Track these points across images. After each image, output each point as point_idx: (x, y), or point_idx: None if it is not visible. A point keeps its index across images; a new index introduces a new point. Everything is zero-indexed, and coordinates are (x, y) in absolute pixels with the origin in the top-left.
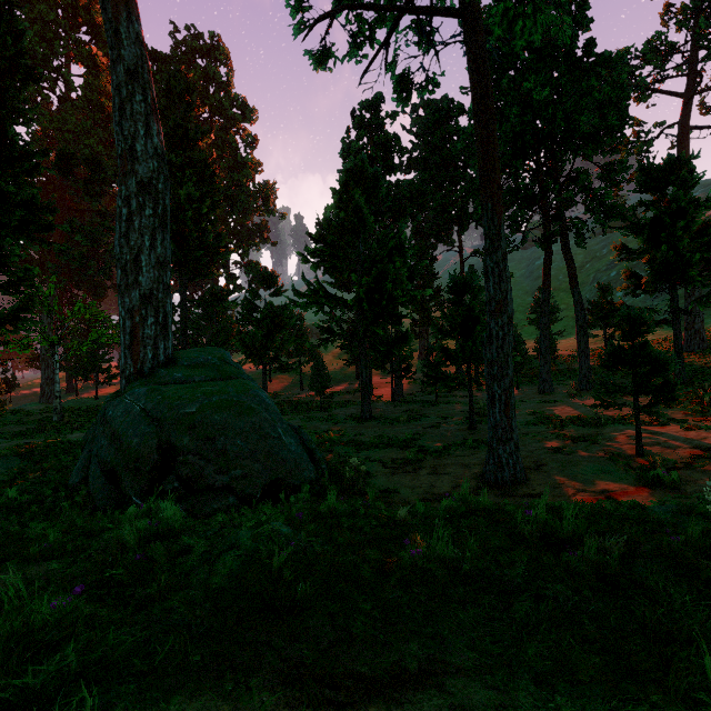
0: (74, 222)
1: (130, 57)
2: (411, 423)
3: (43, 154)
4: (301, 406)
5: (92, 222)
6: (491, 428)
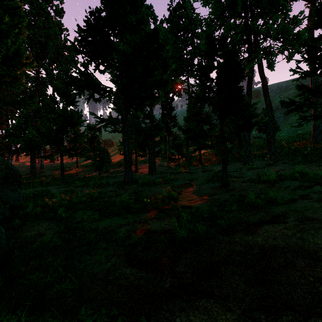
0: None
1: None
2: (165, 185)
3: None
4: (89, 179)
5: None
6: None
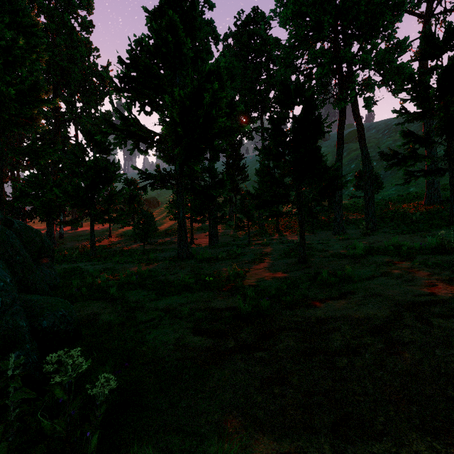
0: None
1: None
2: (230, 260)
3: None
4: (128, 253)
5: None
6: None
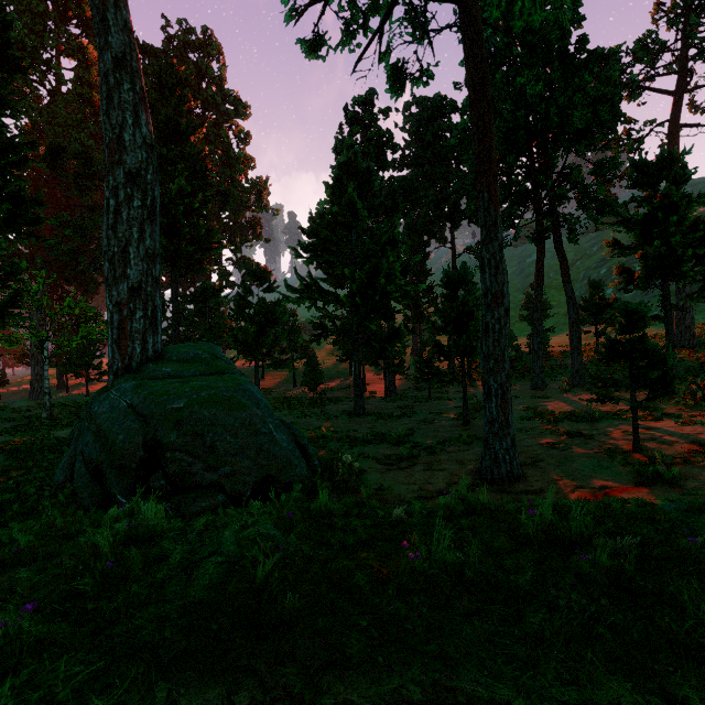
0: (64, 217)
1: (118, 44)
2: (405, 419)
3: (31, 147)
4: (294, 402)
5: (83, 217)
6: (487, 423)
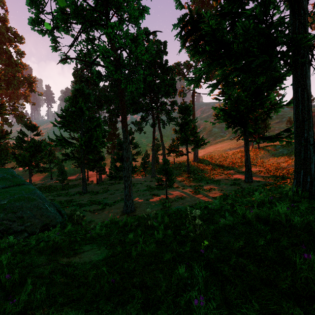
0: None
1: None
2: (103, 193)
3: None
4: (52, 188)
5: None
6: (125, 196)
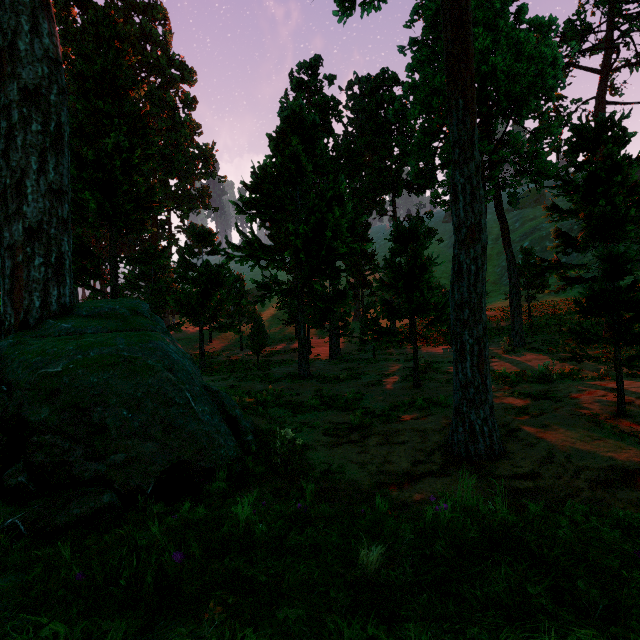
0: None
1: None
2: (351, 381)
3: None
4: (239, 365)
5: None
6: (460, 387)
